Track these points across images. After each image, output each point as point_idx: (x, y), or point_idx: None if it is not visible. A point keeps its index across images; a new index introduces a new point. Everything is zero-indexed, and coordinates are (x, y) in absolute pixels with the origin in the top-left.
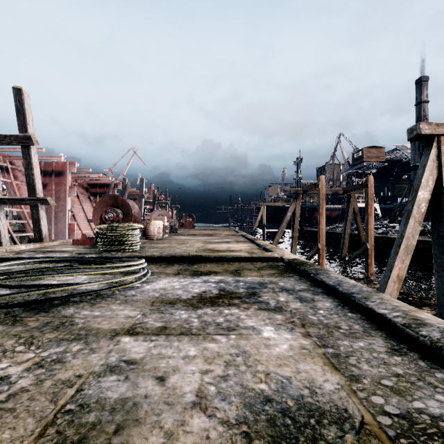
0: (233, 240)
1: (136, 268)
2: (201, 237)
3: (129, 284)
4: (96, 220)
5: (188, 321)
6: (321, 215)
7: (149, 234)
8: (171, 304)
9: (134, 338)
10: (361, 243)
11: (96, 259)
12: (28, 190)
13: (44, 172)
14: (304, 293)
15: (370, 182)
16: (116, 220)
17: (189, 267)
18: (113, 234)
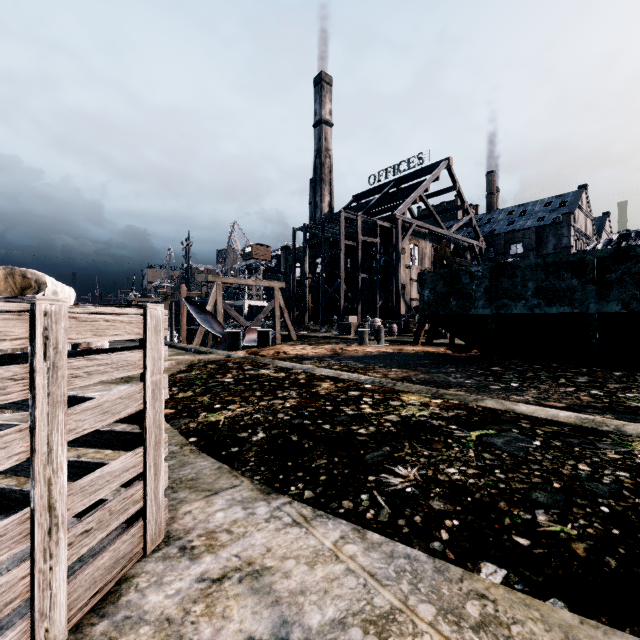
0: None
1: None
2: None
3: None
4: None
5: None
6: (183, 315)
7: None
8: None
9: None
10: None
11: None
12: None
13: None
14: None
15: None
16: None
17: None
18: None
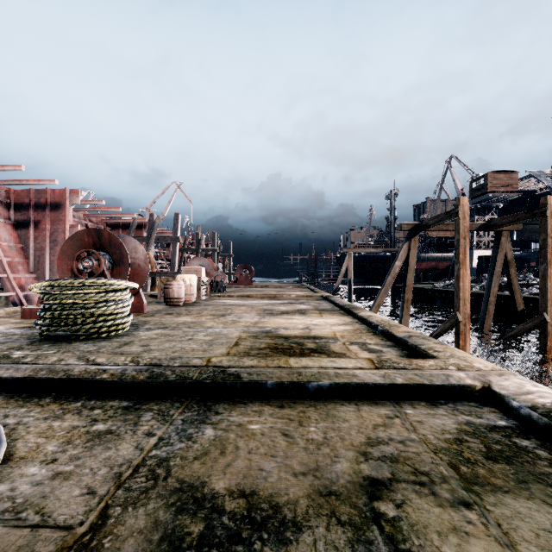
0: (311, 307)
1: None
2: (258, 300)
3: None
4: (65, 272)
5: None
6: (462, 264)
7: (170, 297)
8: None
9: None
10: (514, 309)
11: None
12: None
13: (34, 204)
14: None
15: (549, 206)
16: (98, 272)
17: (179, 442)
18: (63, 302)
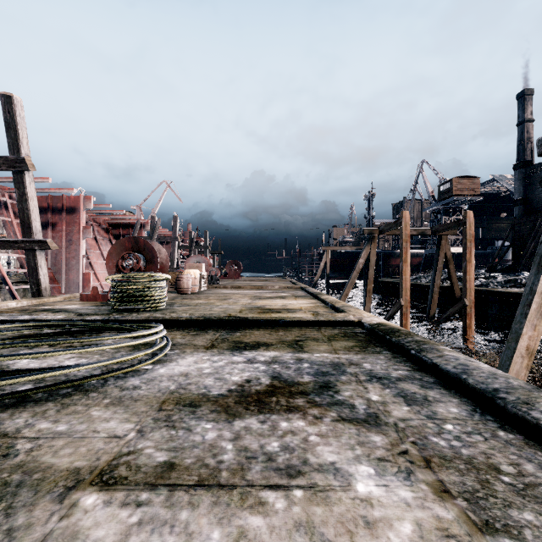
0: (290, 294)
1: (145, 340)
2: (249, 290)
3: (132, 366)
4: (111, 268)
5: (215, 449)
6: (405, 262)
7: (181, 287)
8: (191, 406)
9: (105, 497)
10: (454, 298)
11: (97, 324)
12: (22, 229)
13: (52, 208)
14: (408, 385)
15: (468, 218)
16: (137, 268)
17: (228, 335)
18: (130, 288)
